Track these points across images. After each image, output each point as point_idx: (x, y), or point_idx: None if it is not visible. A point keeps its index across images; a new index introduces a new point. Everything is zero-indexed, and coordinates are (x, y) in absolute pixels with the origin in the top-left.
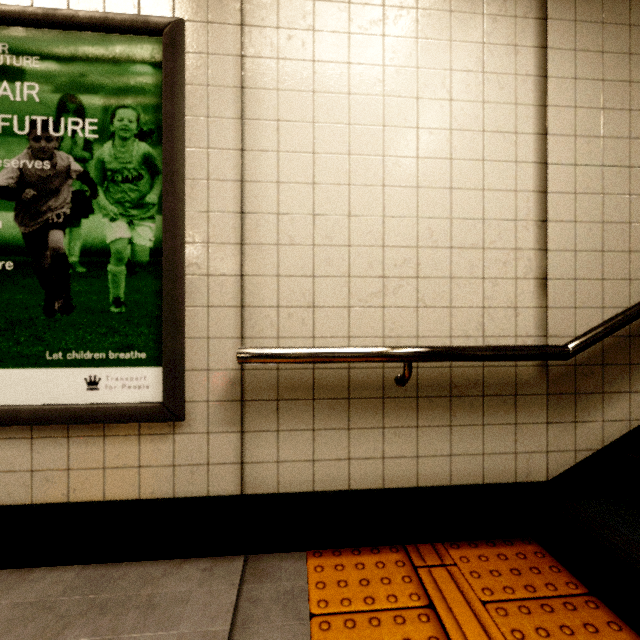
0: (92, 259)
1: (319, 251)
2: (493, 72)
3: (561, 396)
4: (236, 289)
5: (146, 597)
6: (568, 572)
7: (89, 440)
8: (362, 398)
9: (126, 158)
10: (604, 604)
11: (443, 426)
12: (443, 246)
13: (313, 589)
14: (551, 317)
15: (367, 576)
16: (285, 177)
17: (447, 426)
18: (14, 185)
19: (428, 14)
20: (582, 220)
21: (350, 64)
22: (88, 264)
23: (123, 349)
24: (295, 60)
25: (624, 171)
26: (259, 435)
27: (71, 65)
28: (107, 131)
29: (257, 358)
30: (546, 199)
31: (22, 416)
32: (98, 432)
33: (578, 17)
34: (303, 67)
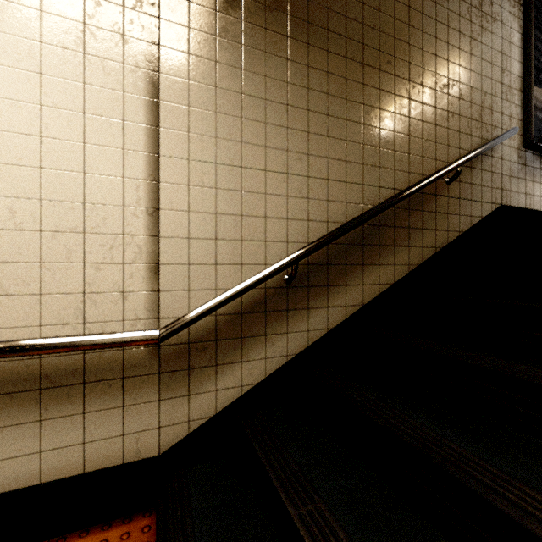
0: None
1: None
2: (96, 55)
3: (174, 373)
4: None
5: None
6: None
7: None
8: None
9: None
10: None
11: (31, 422)
12: (31, 229)
13: None
14: (164, 300)
15: None
16: None
17: (36, 421)
18: None
19: None
20: (196, 210)
21: None
22: None
23: None
24: None
25: (237, 170)
26: None
27: None
28: None
29: None
30: (158, 188)
31: None
32: None
33: (192, 25)
34: None
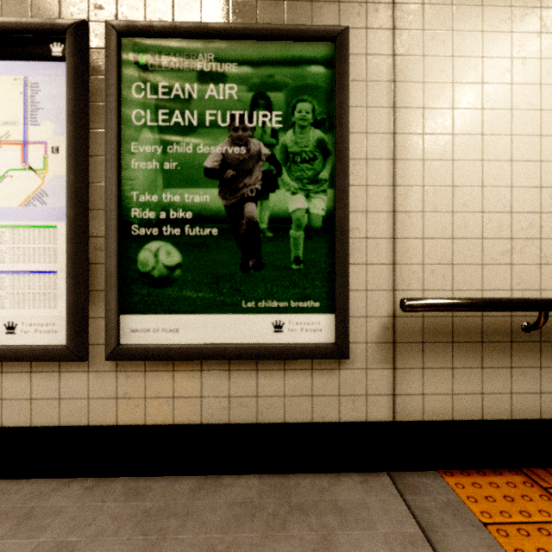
0: (277, 226)
1: (457, 217)
2: None
3: None
4: (389, 249)
5: (330, 502)
6: None
7: (273, 373)
8: (493, 342)
9: (304, 143)
10: None
11: None
12: None
13: (468, 502)
14: None
15: (507, 493)
16: (429, 155)
17: None
18: (218, 167)
19: (550, 11)
20: None
21: (483, 57)
22: (274, 230)
23: (301, 299)
24: (437, 56)
25: None
26: (407, 372)
27: (261, 69)
28: (289, 121)
29: (422, 307)
30: None
31: (228, 352)
32: (280, 366)
33: None
34: (444, 62)
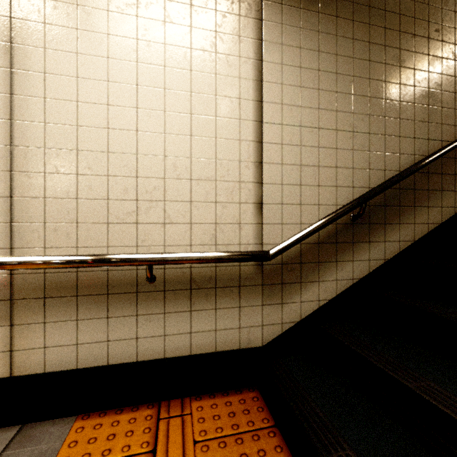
0: None
1: (82, 179)
2: (223, 53)
3: (272, 286)
4: (5, 208)
5: None
6: (268, 410)
7: None
8: (119, 293)
9: None
10: (280, 432)
11: (185, 311)
12: (185, 178)
13: (64, 448)
14: (265, 230)
15: (117, 431)
16: (51, 119)
17: (188, 311)
18: None
19: (173, 5)
20: (287, 163)
21: (109, 35)
22: None
23: None
24: (60, 26)
25: (315, 131)
26: (27, 327)
27: None
28: None
29: (12, 265)
30: (262, 147)
31: None
32: None
33: (284, 22)
34: (68, 32)
